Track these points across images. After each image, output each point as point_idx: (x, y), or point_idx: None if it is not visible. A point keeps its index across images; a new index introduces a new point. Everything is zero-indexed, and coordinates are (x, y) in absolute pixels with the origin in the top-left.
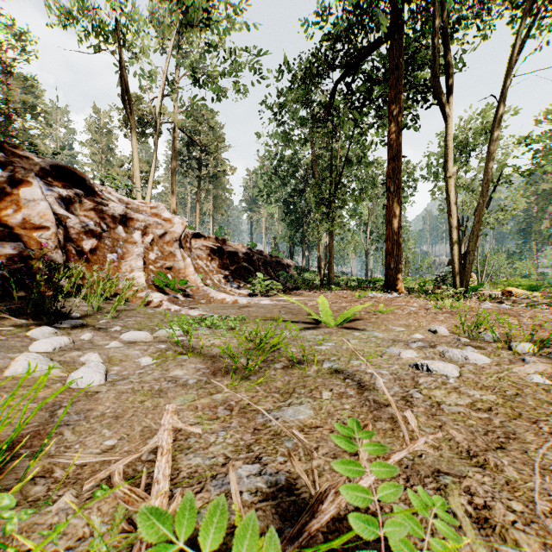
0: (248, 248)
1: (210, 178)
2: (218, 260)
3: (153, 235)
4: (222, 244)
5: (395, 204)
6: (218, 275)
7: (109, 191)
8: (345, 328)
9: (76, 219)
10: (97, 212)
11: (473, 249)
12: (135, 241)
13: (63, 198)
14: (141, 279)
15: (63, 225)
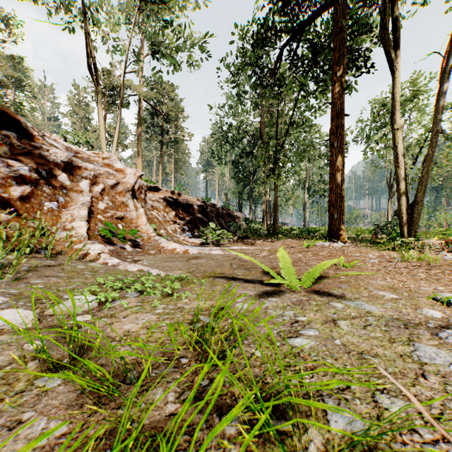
0: (203, 202)
1: (171, 142)
2: (175, 212)
3: (104, 185)
4: (178, 197)
5: (338, 159)
6: (174, 225)
7: (54, 137)
8: (316, 292)
9: (3, 162)
10: (34, 157)
11: (421, 199)
12: (82, 189)
13: None
14: (82, 229)
15: None
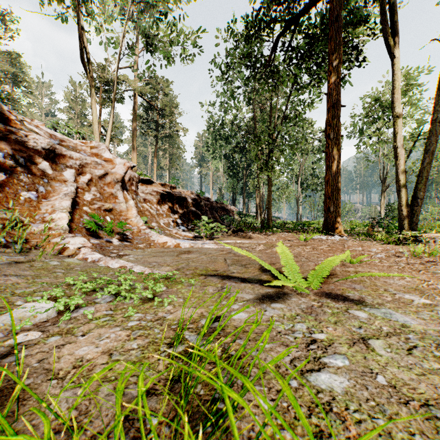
0: (197, 195)
1: (166, 137)
2: (168, 205)
3: (92, 176)
4: (172, 190)
5: (334, 151)
6: (168, 218)
7: (35, 123)
8: (327, 296)
9: None
10: (10, 143)
11: (424, 191)
12: (66, 179)
13: None
14: (62, 222)
15: None
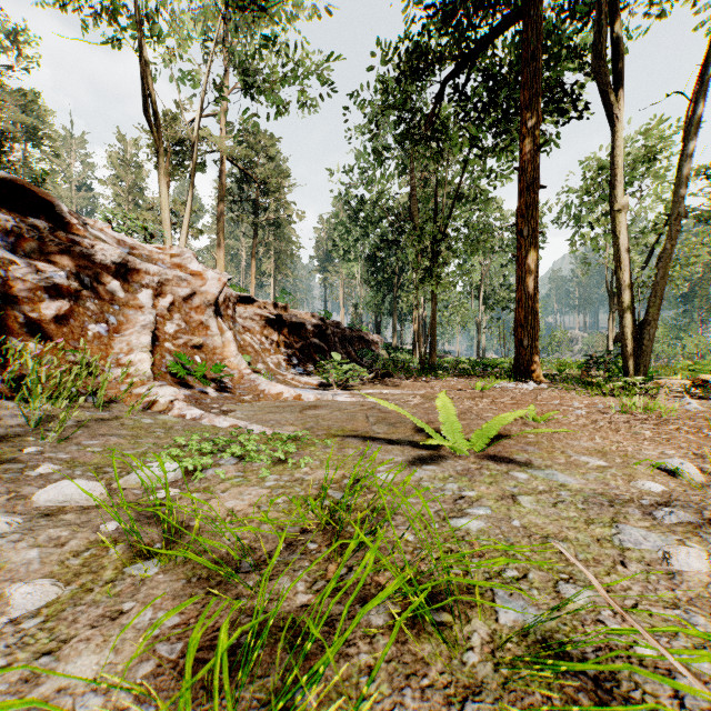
0: (320, 319)
1: (271, 226)
2: (278, 335)
3: (174, 297)
4: (283, 312)
5: (529, 255)
6: (277, 356)
7: (99, 226)
8: (490, 458)
9: (30, 266)
10: (72, 257)
11: (655, 318)
12: (141, 304)
13: (8, 232)
14: (144, 365)
15: (2, 275)
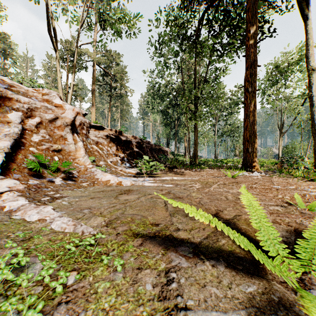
0: (140, 139)
1: (117, 96)
2: (117, 147)
3: (42, 119)
4: (120, 135)
5: (252, 102)
6: (116, 157)
7: None
8: None
9: None
10: None
11: None
12: (10, 120)
13: None
14: None
15: None
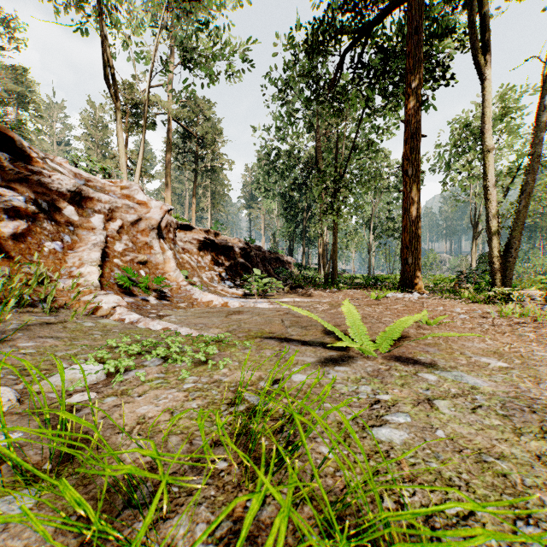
0: (246, 243)
1: (207, 172)
2: (211, 256)
3: (123, 222)
4: (215, 238)
5: (413, 190)
6: (211, 272)
7: (58, 161)
8: (397, 359)
9: None
10: (31, 185)
11: (519, 240)
12: (94, 226)
13: None
14: (92, 277)
15: None
